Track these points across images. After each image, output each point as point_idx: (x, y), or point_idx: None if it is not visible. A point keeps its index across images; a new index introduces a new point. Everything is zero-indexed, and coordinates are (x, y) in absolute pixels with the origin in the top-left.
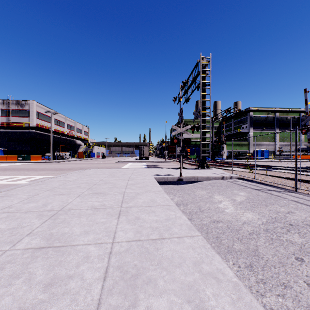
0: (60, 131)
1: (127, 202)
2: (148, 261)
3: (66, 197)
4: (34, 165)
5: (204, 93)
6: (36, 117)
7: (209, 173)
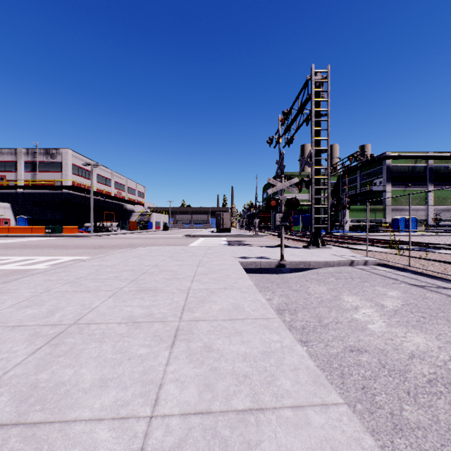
0: (105, 191)
1: (192, 309)
2: None
3: (91, 297)
4: (66, 240)
5: (318, 128)
6: (72, 172)
7: (328, 254)
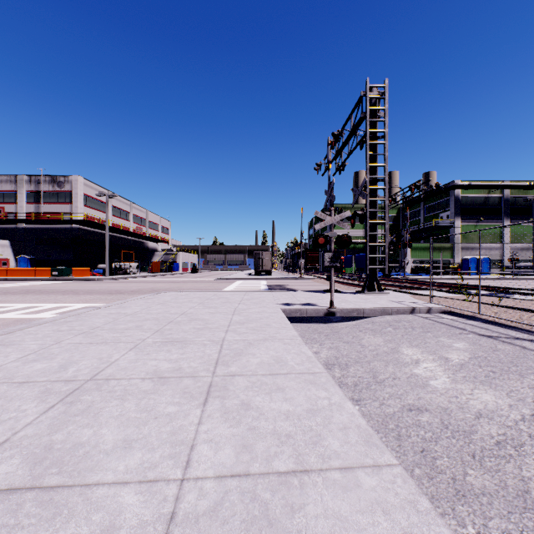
0: (123, 226)
1: (227, 363)
2: None
3: (110, 350)
4: (77, 284)
5: (374, 153)
6: (83, 203)
7: (386, 301)
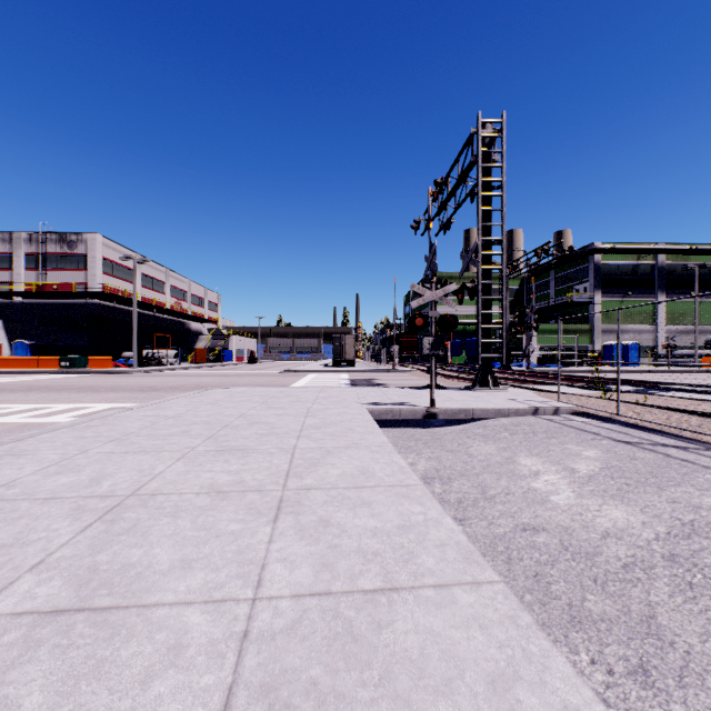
0: (156, 301)
1: (300, 474)
2: (354, 669)
3: (152, 461)
4: (96, 379)
5: (488, 208)
6: (102, 271)
7: (502, 399)
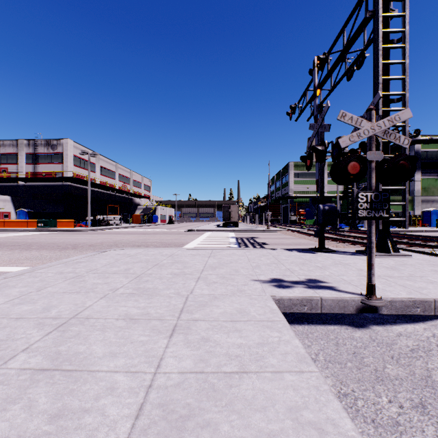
0: (109, 184)
1: None
2: None
3: None
4: (51, 236)
5: (389, 61)
6: (73, 163)
7: (437, 274)
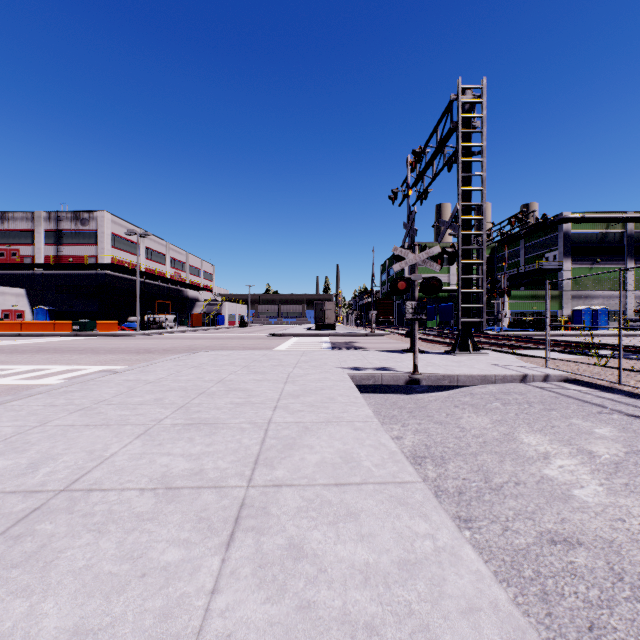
0: (158, 271)
1: (271, 462)
2: None
3: (109, 437)
4: (101, 341)
5: (468, 173)
6: (110, 244)
7: (485, 364)
